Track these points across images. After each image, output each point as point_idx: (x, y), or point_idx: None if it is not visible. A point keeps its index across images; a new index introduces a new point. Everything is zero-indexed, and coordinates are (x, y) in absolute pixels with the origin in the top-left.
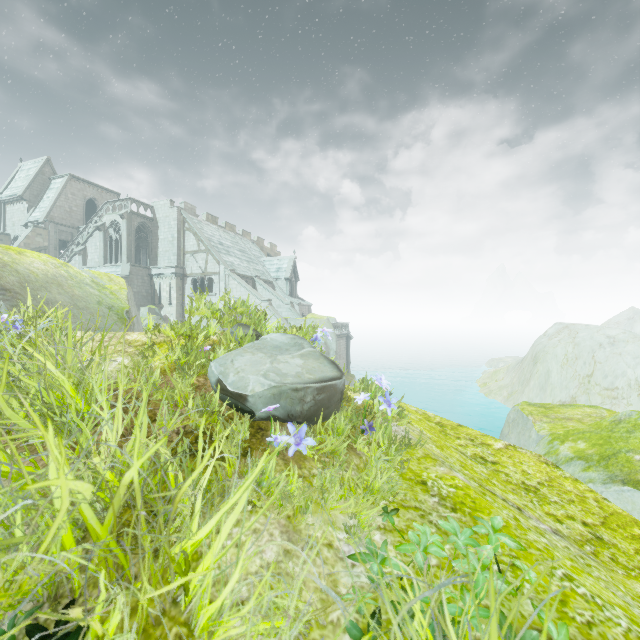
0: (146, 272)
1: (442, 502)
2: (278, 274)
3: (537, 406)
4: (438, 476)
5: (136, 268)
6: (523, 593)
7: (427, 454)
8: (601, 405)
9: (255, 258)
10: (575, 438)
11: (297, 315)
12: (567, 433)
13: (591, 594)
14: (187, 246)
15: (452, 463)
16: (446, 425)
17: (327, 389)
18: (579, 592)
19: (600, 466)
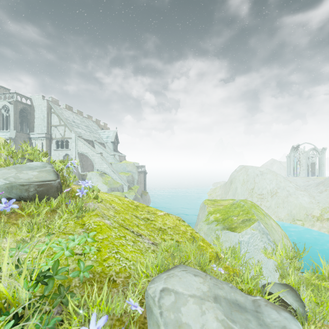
0: (26, 136)
1: (86, 231)
2: (107, 139)
3: (212, 201)
4: (94, 221)
5: (20, 133)
6: (90, 259)
7: (97, 214)
8: (257, 202)
9: (94, 130)
10: (216, 212)
11: (117, 161)
12: (214, 210)
13: (120, 257)
14: (53, 122)
15: (115, 218)
16: (140, 206)
17: (45, 185)
18: (116, 257)
19: (221, 223)
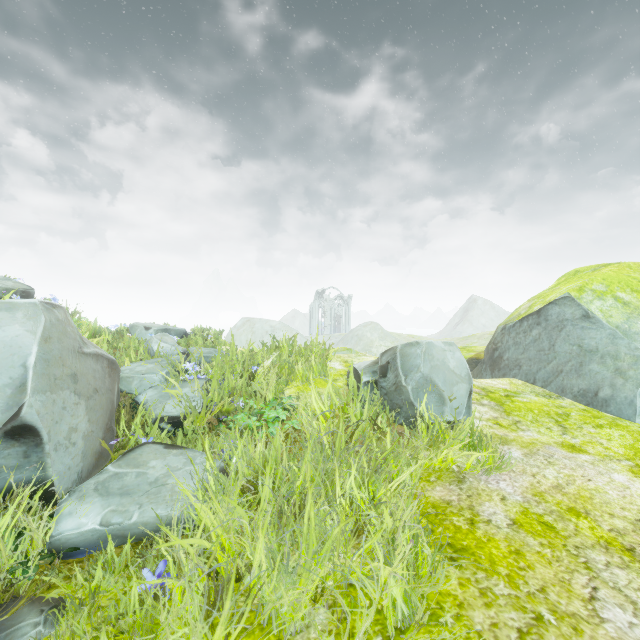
0: None
1: None
2: None
3: None
4: None
5: None
6: None
7: None
8: None
9: None
10: None
11: None
12: None
13: None
14: None
15: None
16: None
17: (27, 292)
18: None
19: None
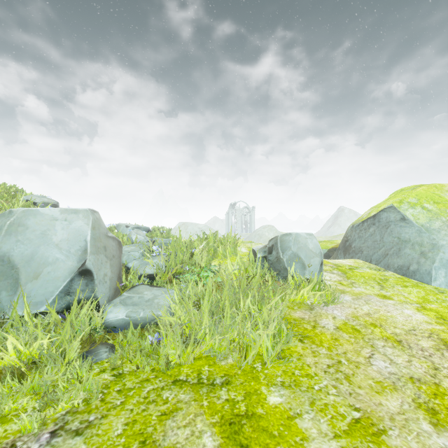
0: None
1: None
2: None
3: None
4: None
5: None
6: None
7: None
8: None
9: None
10: None
11: None
12: None
13: None
14: None
15: None
16: None
17: (55, 205)
18: None
19: None
